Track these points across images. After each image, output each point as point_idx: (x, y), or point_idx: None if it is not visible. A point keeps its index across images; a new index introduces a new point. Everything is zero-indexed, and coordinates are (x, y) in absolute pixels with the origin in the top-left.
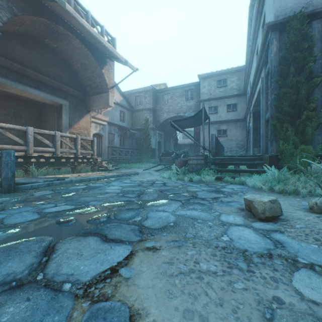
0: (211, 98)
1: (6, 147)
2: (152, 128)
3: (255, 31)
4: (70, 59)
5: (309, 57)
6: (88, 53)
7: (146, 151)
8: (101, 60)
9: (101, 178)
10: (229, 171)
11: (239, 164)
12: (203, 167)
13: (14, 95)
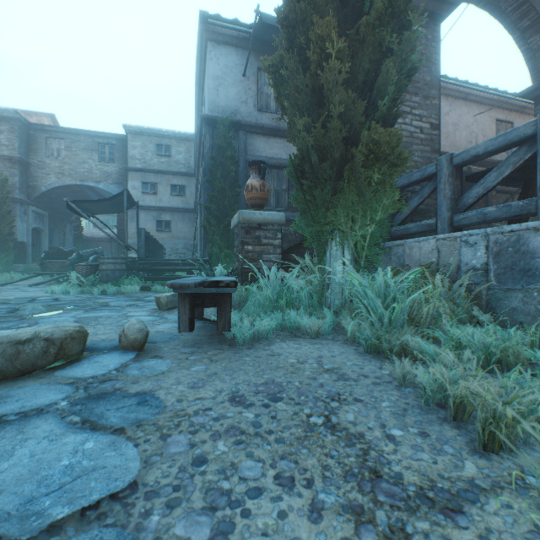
0: (147, 169)
1: None
2: (19, 199)
3: (200, 105)
4: None
5: (233, 167)
6: None
7: (1, 246)
8: None
9: None
10: (161, 279)
11: (175, 270)
12: (125, 274)
13: None
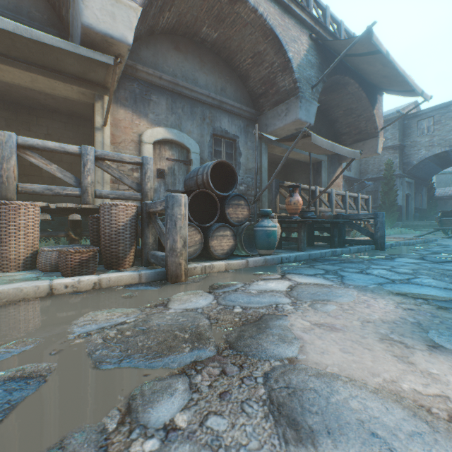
0: None
1: (321, 209)
2: (398, 174)
3: None
4: (332, 107)
5: None
6: (362, 96)
7: (388, 210)
8: (372, 99)
9: (413, 243)
10: None
11: None
12: None
13: (274, 158)
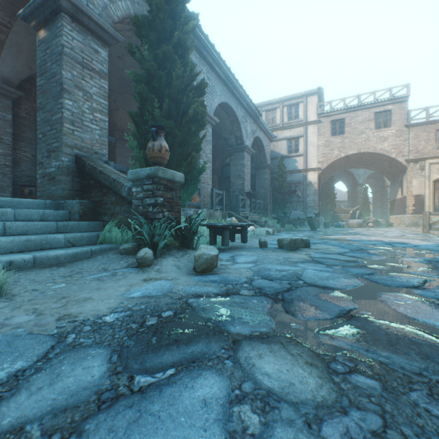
0: None
1: None
2: None
3: None
4: None
5: None
6: None
7: None
8: None
9: None
10: None
11: None
12: None
13: None
